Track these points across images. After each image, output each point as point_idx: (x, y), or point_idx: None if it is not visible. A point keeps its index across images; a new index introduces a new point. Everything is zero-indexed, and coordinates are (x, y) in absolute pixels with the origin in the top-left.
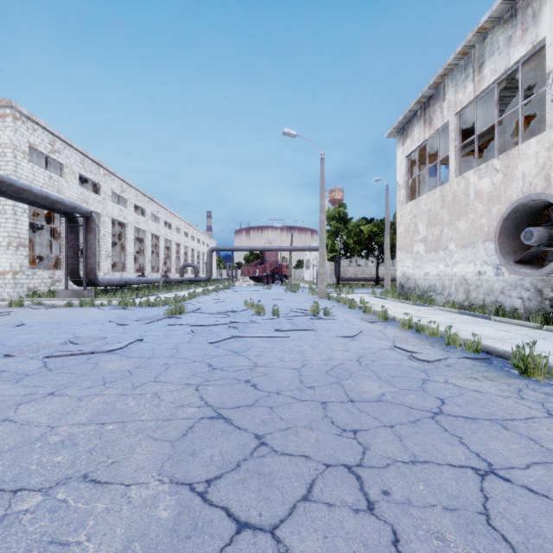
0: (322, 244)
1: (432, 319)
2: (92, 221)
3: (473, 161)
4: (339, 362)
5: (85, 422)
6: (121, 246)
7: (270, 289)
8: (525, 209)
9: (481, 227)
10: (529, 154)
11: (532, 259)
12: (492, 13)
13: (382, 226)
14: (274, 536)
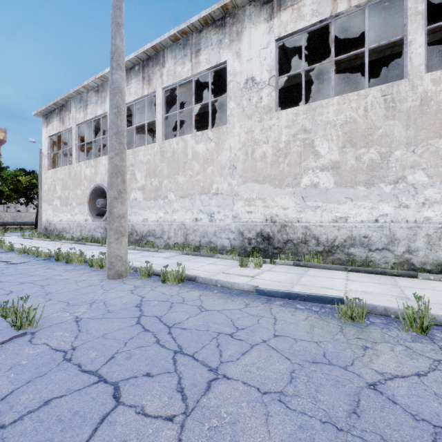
0: None
1: (51, 247)
2: None
3: (99, 151)
4: None
5: None
6: None
7: None
8: (100, 189)
9: (87, 195)
10: (103, 163)
11: (104, 214)
12: (89, 83)
13: None
14: None
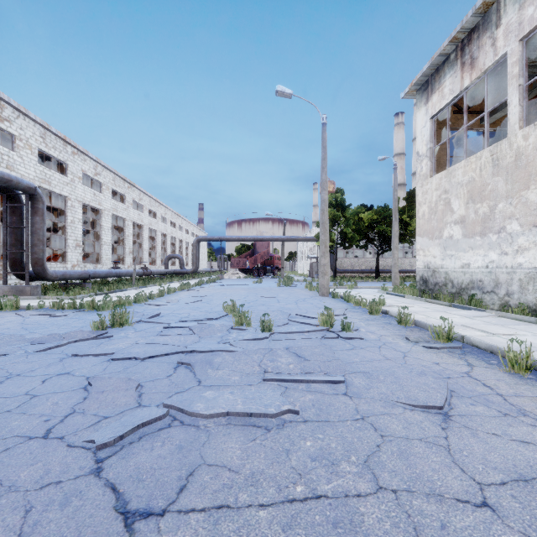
0: (324, 229)
1: (518, 337)
2: (39, 200)
3: None
4: None
5: None
6: (96, 235)
7: (260, 282)
8: None
9: None
10: None
11: None
12: None
13: (384, 213)
14: None
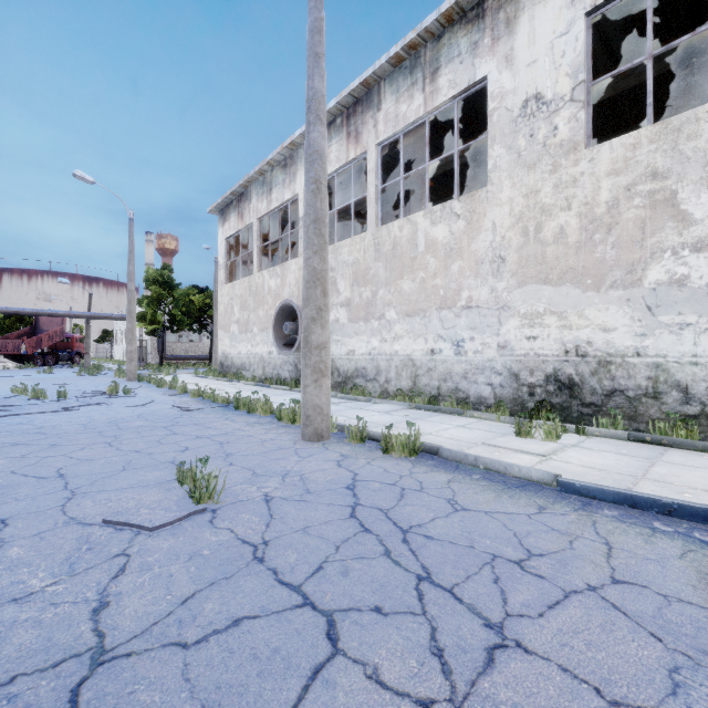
0: (131, 318)
1: (228, 390)
2: None
3: (286, 254)
4: (122, 418)
5: None
6: None
7: (50, 372)
8: (289, 308)
9: (271, 317)
10: (292, 269)
11: (294, 343)
12: (274, 157)
13: None
14: (64, 455)
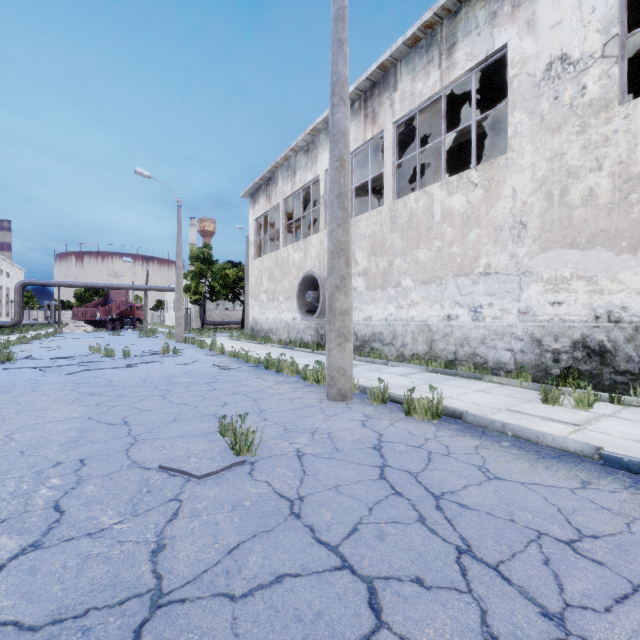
0: (179, 290)
1: (258, 352)
2: None
3: (308, 230)
4: (172, 374)
5: (4, 404)
6: None
7: (117, 335)
8: (311, 279)
9: (295, 286)
10: (314, 244)
11: (315, 310)
12: (297, 143)
13: None
14: (128, 405)
